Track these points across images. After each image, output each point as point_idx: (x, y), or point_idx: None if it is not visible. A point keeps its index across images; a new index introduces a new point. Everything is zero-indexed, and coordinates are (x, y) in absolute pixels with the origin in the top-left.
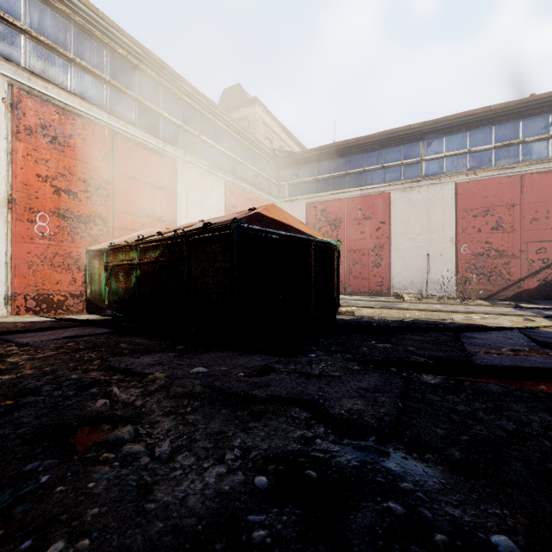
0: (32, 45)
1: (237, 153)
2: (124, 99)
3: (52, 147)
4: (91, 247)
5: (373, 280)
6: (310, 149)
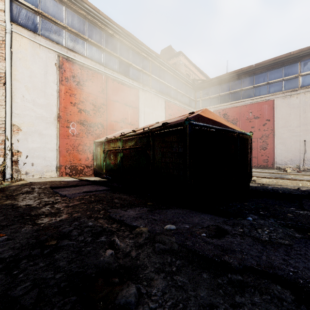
0: (68, 34)
1: (171, 84)
2: (112, 58)
3: (77, 87)
4: (96, 140)
5: (260, 158)
6: (216, 77)
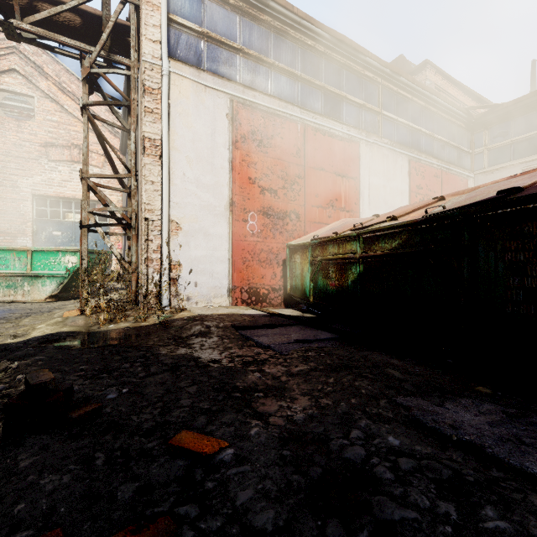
0: (244, 61)
1: (421, 124)
2: (312, 91)
3: (258, 151)
4: (291, 241)
5: None
6: (530, 93)
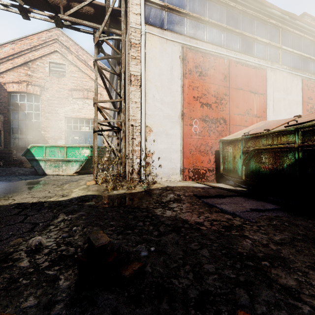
0: (189, 21)
1: (310, 53)
2: (233, 37)
3: (199, 79)
4: (223, 138)
5: None
6: None
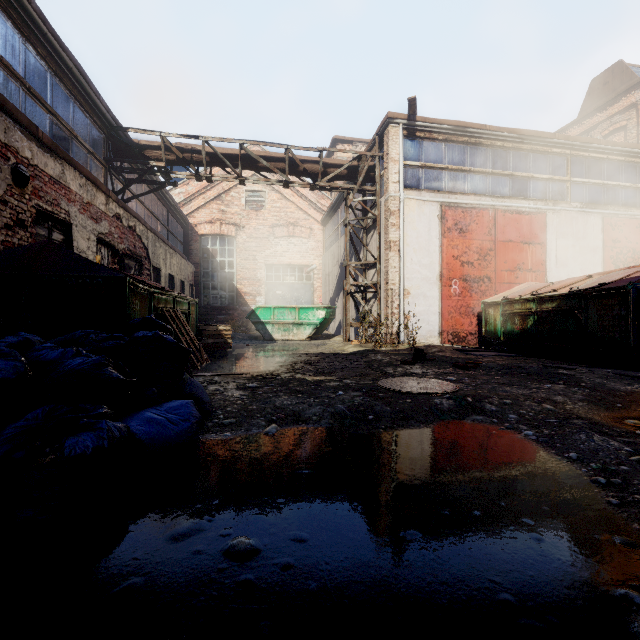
0: (448, 174)
1: (620, 178)
2: (501, 180)
3: (459, 236)
4: (485, 299)
5: None
6: None
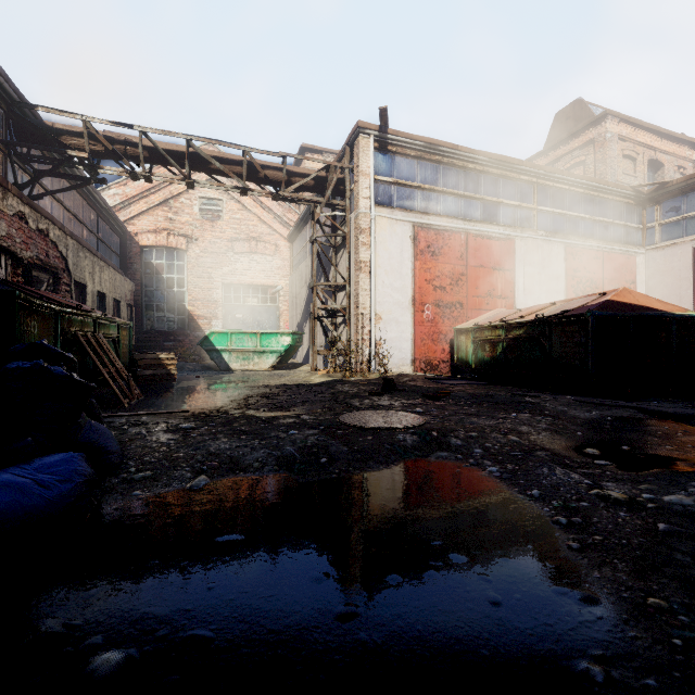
0: (421, 194)
1: (580, 209)
2: (473, 203)
3: (432, 259)
4: (457, 326)
5: None
6: None
